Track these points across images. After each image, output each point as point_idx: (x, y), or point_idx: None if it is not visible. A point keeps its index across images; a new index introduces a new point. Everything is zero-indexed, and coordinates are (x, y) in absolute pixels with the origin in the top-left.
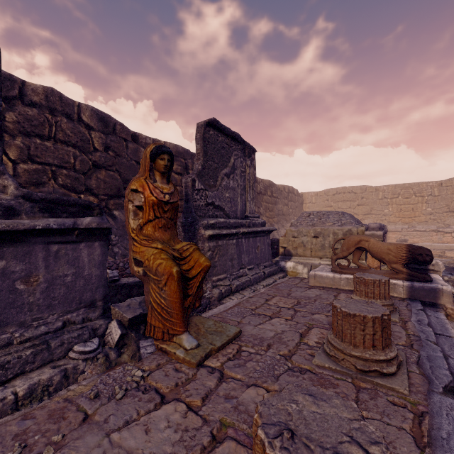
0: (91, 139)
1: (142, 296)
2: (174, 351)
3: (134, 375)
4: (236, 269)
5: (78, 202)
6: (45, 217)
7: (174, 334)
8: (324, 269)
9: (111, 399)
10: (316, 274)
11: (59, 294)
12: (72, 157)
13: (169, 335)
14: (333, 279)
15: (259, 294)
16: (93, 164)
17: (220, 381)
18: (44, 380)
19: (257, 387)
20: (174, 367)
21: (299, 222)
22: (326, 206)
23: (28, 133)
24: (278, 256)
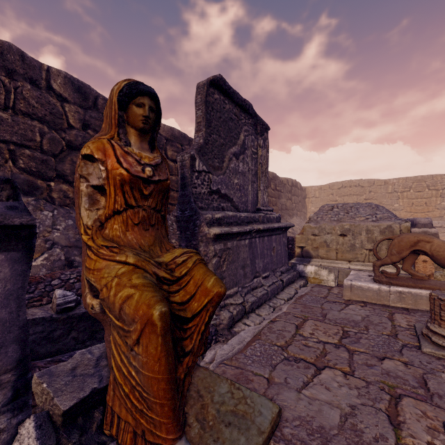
0: (64, 113)
1: None
2: None
3: None
4: (249, 278)
5: None
6: None
7: (156, 443)
8: (361, 278)
9: None
10: (352, 284)
11: None
12: (38, 133)
13: (146, 442)
14: (379, 293)
15: (282, 314)
16: (67, 145)
17: None
18: None
19: None
20: None
21: (319, 217)
22: (331, 200)
23: None
24: (293, 257)
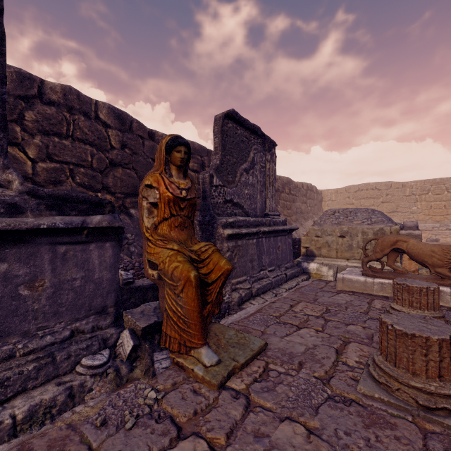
0: (108, 137)
1: (157, 299)
2: (192, 367)
3: (147, 396)
4: (256, 270)
5: (88, 199)
6: (52, 215)
7: (192, 347)
8: (353, 272)
9: (120, 429)
10: (344, 277)
11: (67, 300)
12: (89, 155)
13: (187, 347)
14: (365, 284)
15: (282, 298)
16: (110, 163)
17: (246, 410)
18: (46, 400)
19: (293, 422)
20: (192, 387)
21: (322, 220)
22: (347, 203)
23: (47, 131)
24: (299, 256)
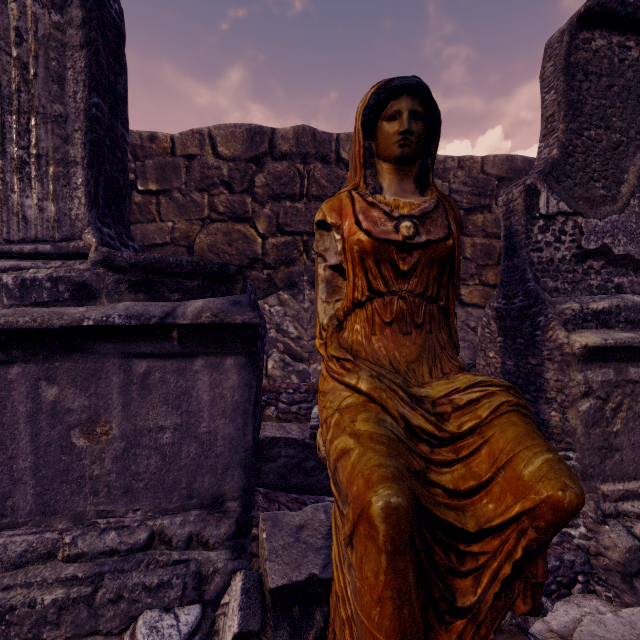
0: None
1: None
2: None
3: None
4: None
5: (200, 267)
6: (140, 301)
7: None
8: None
9: None
10: None
11: (148, 469)
12: None
13: None
14: None
15: None
16: None
17: None
18: None
19: None
20: None
21: None
22: None
23: (278, 195)
24: None
